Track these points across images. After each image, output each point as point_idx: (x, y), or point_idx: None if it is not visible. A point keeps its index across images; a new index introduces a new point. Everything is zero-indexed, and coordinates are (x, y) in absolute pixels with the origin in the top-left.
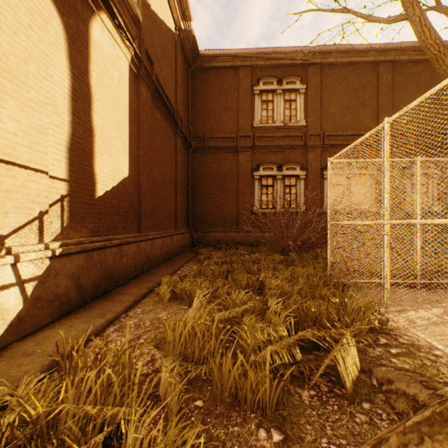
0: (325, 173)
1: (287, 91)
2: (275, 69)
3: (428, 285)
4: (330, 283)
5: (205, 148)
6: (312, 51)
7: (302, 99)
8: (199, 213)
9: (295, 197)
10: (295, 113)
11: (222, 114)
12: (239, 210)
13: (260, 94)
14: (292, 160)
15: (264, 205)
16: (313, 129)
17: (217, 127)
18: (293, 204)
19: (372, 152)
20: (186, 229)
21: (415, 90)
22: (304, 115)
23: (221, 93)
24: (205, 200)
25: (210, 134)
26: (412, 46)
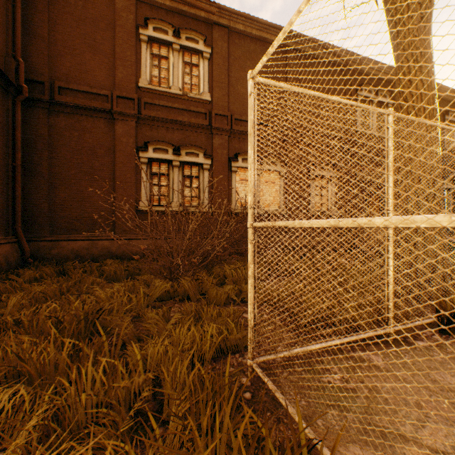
0: (233, 165)
1: (187, 50)
2: (171, 15)
3: (410, 338)
4: (268, 440)
5: (54, 103)
6: (218, 4)
7: (206, 66)
8: (42, 210)
9: (197, 193)
10: (197, 83)
11: (87, 55)
12: (117, 206)
13: (150, 43)
14: (194, 143)
15: (156, 201)
16: (219, 108)
17: (78, 73)
18: (195, 202)
19: (281, 147)
20: (4, 238)
21: (318, 89)
22: (209, 87)
23: (85, 22)
24: (55, 188)
25: (64, 82)
26: (317, 39)
